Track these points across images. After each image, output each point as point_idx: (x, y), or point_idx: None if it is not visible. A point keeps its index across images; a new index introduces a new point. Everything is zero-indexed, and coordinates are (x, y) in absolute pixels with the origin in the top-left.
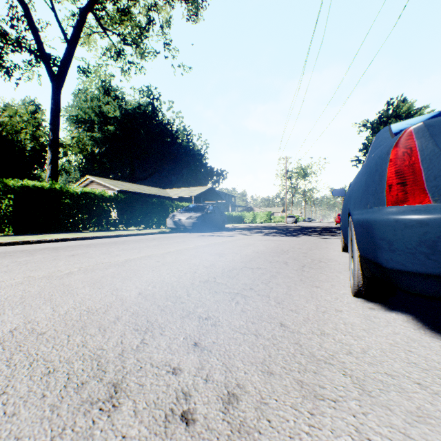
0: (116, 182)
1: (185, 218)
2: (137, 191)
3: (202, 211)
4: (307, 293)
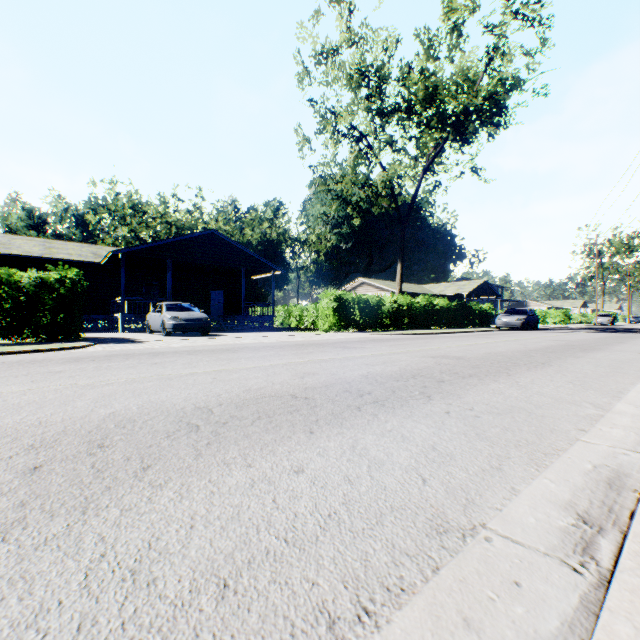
0: (382, 282)
1: (514, 319)
2: (408, 291)
3: (524, 314)
4: (632, 339)
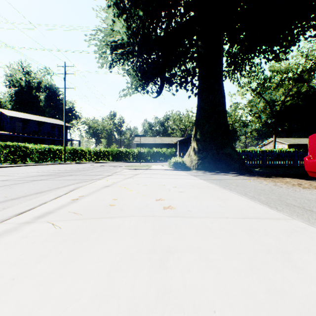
0: (284, 139)
1: None
2: (298, 143)
3: None
4: None
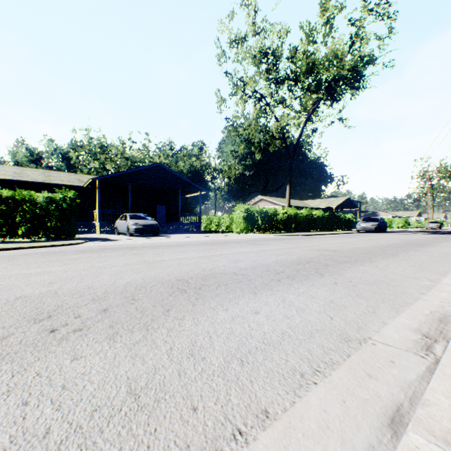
0: (275, 199)
1: (369, 225)
2: (293, 205)
3: (377, 221)
4: None
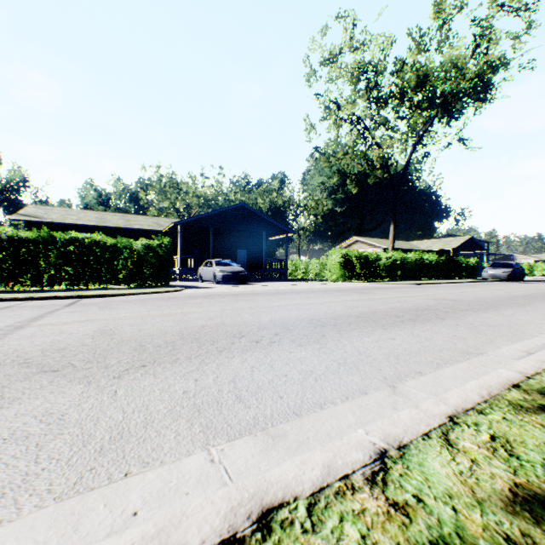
0: (373, 240)
1: (500, 272)
2: (397, 247)
3: (510, 267)
4: None
